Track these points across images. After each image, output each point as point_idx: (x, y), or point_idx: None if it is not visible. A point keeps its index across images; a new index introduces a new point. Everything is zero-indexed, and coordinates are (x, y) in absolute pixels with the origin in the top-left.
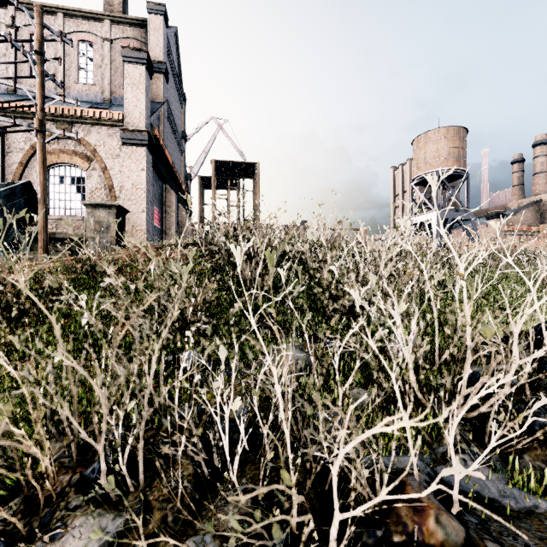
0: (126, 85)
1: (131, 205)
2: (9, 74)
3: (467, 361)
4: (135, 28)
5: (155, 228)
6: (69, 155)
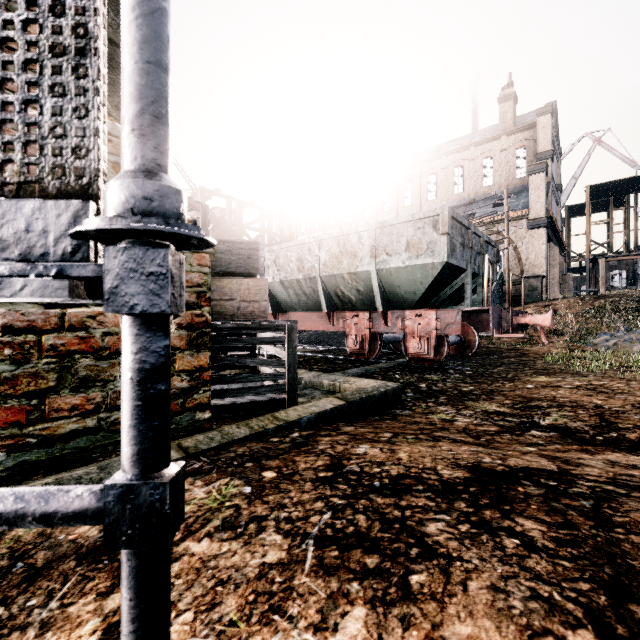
0: (530, 190)
1: (533, 269)
2: (442, 197)
3: None
4: (524, 132)
5: None
6: None
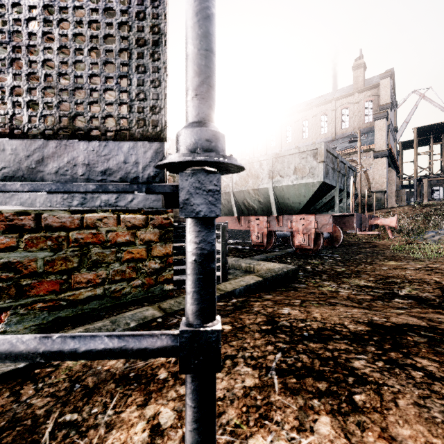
0: (375, 131)
1: (378, 186)
2: (313, 136)
3: None
4: (371, 90)
5: None
6: None
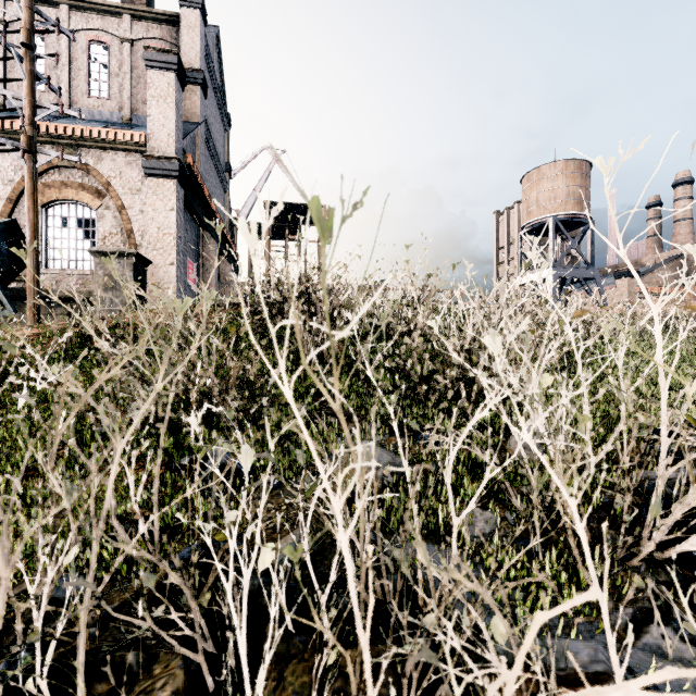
0: (150, 98)
1: (156, 256)
2: None
3: (659, 468)
4: (163, 26)
5: (190, 287)
6: (74, 189)
